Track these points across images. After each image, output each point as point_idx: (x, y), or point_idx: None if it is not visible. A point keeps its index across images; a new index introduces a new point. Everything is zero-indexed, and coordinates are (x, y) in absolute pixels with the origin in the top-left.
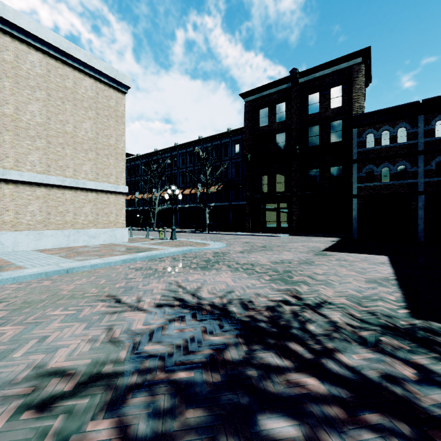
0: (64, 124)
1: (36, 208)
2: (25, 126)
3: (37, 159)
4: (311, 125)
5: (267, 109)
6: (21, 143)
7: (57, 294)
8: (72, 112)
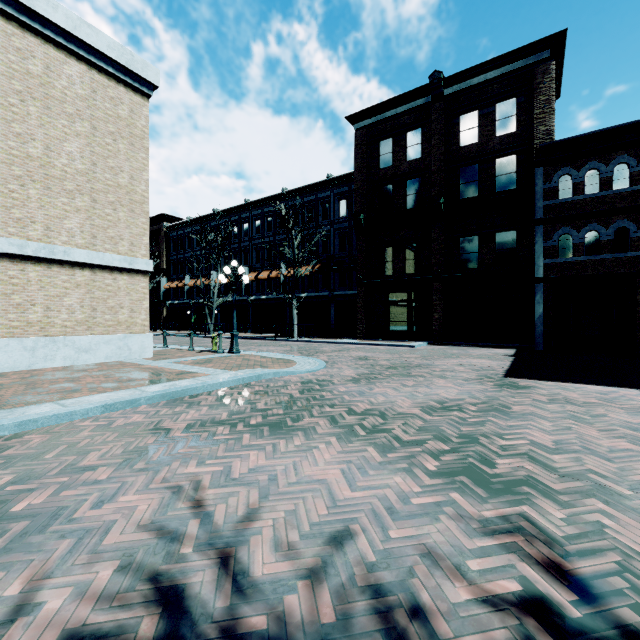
0: (25, 141)
1: None
2: None
3: None
4: (464, 163)
5: (391, 140)
6: None
7: None
8: (42, 121)
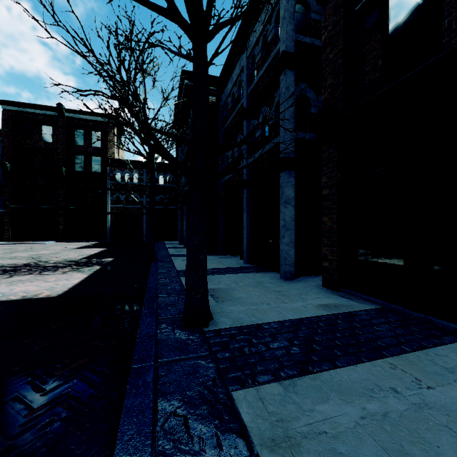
0: None
1: None
2: None
3: None
4: (76, 154)
5: (31, 125)
6: None
7: None
8: None
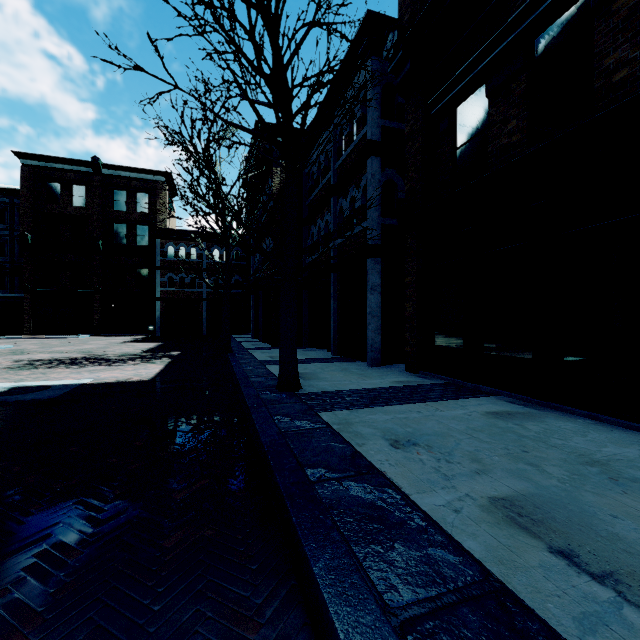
0: None
1: None
2: None
3: None
4: (117, 222)
5: (59, 185)
6: None
7: None
8: None
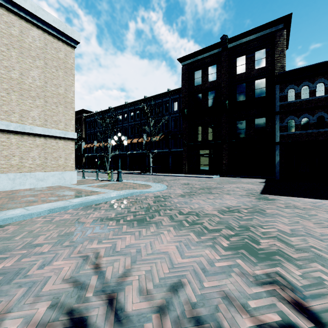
0: (9, 70)
1: None
2: None
3: None
4: (238, 83)
5: (200, 71)
6: None
7: None
8: (18, 59)
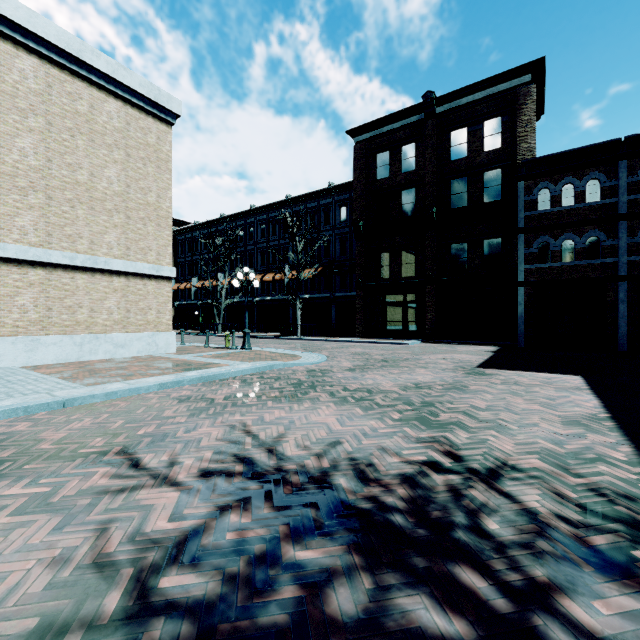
0: (74, 169)
1: (29, 300)
2: (11, 171)
3: (30, 224)
4: (454, 176)
5: (387, 153)
6: (3, 198)
7: (31, 449)
8: (87, 152)
